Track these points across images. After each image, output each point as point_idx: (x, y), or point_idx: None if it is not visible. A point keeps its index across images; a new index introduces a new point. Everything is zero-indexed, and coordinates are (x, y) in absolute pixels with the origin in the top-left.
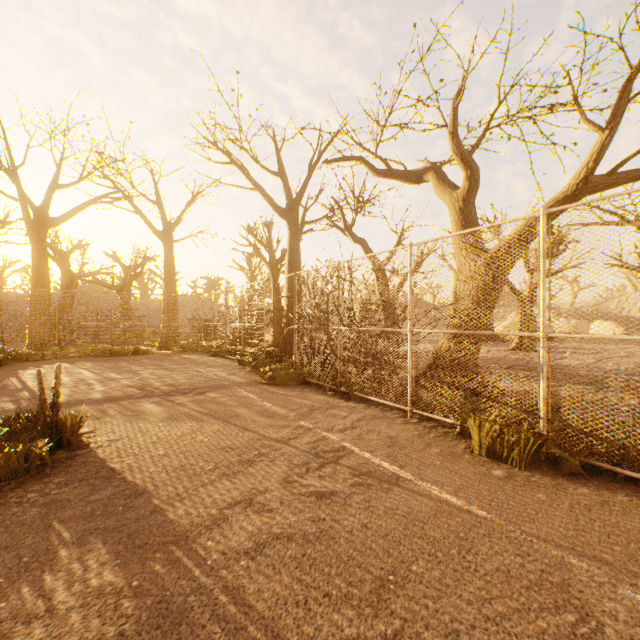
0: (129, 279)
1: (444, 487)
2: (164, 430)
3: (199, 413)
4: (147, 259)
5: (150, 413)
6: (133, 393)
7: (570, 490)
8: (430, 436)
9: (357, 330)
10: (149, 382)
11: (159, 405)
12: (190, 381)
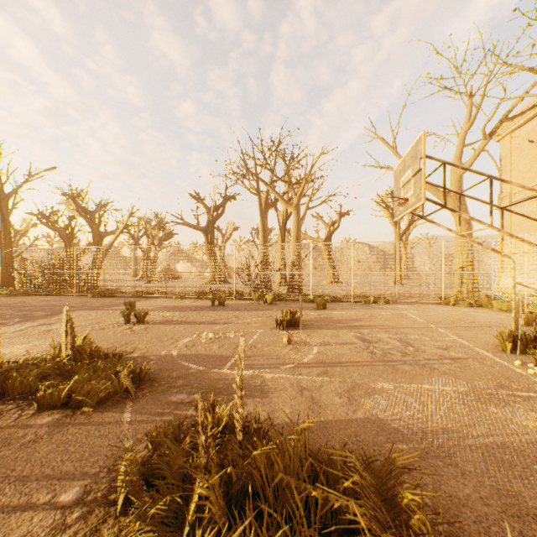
0: None
1: (78, 300)
2: None
3: None
4: None
5: None
6: None
7: (104, 298)
8: (80, 297)
9: (57, 272)
10: None
11: None
12: None
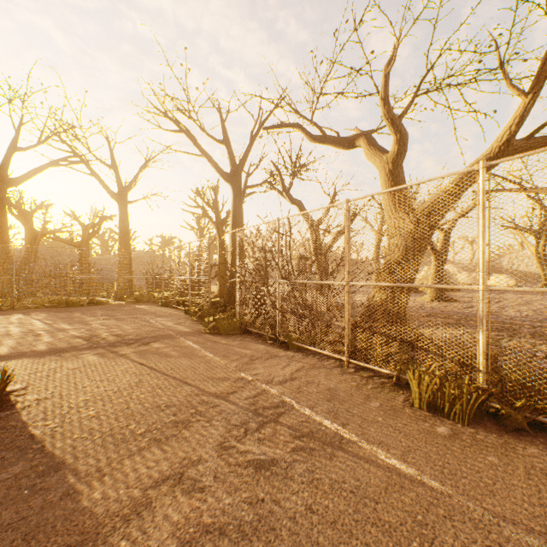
0: (87, 236)
1: (390, 450)
2: (100, 385)
3: (140, 365)
4: (104, 218)
5: (90, 366)
6: (78, 344)
7: (520, 450)
8: (368, 387)
9: (295, 283)
10: (97, 332)
11: (101, 357)
12: (137, 331)
